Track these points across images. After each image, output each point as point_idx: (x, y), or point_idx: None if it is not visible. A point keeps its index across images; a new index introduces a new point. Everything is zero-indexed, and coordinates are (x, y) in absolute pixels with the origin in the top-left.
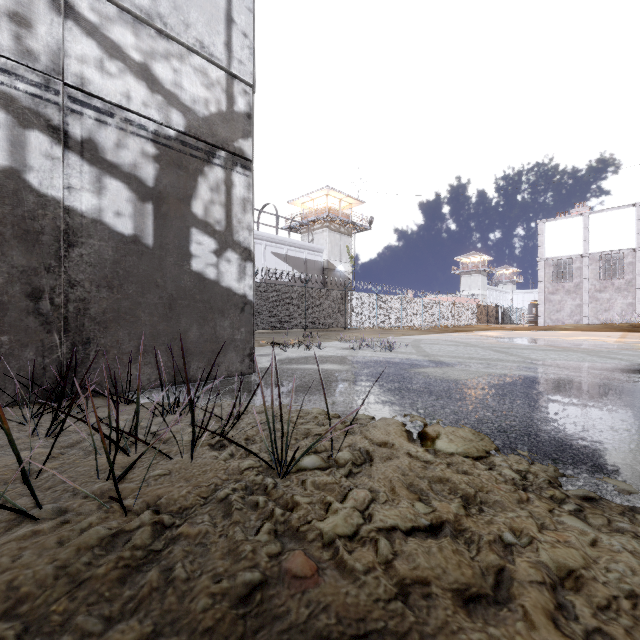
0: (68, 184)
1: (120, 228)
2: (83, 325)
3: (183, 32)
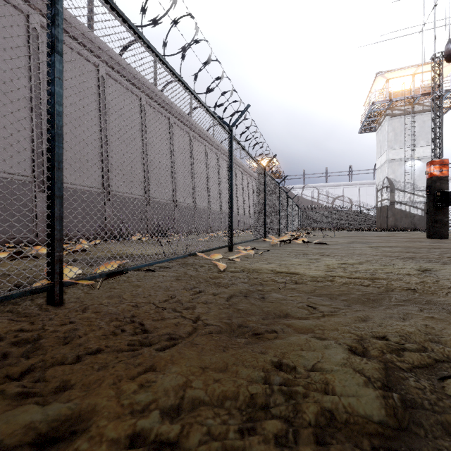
0: (414, 211)
1: (419, 214)
2: (415, 225)
3: None
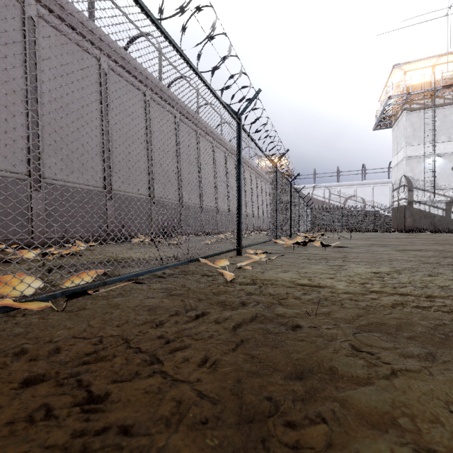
0: (434, 211)
1: (440, 215)
2: (436, 226)
3: (449, 187)
